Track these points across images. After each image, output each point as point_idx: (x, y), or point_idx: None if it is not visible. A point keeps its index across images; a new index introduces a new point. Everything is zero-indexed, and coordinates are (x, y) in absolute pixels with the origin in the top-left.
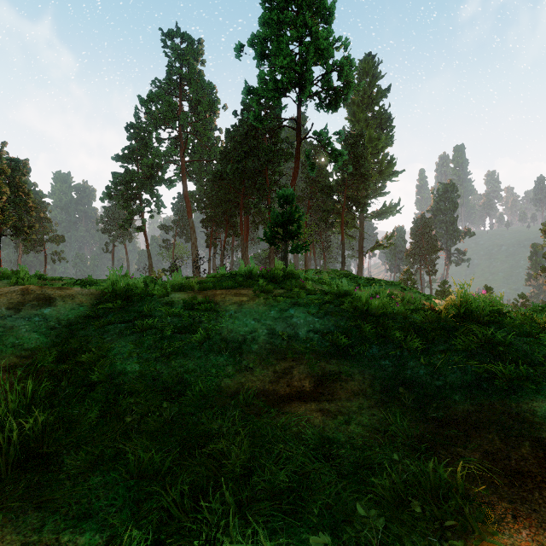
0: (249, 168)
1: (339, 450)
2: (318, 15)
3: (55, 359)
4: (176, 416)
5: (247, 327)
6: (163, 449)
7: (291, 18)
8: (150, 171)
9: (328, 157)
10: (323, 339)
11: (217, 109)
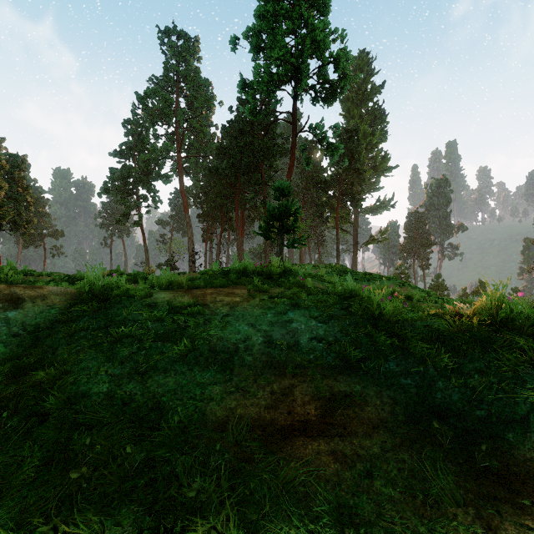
0: (245, 163)
1: (367, 531)
2: (314, 8)
3: (8, 376)
4: (143, 463)
5: (240, 333)
6: (116, 527)
7: (287, 10)
8: (147, 166)
9: (323, 151)
10: (329, 349)
11: (213, 105)
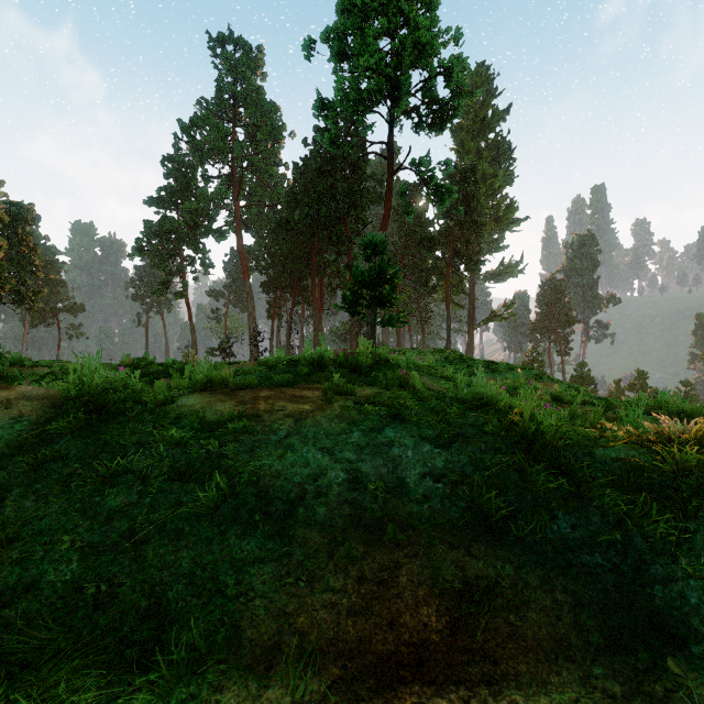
0: (324, 214)
1: None
2: None
3: None
4: None
5: (309, 465)
6: None
7: (380, 2)
8: (194, 218)
9: (430, 195)
10: (453, 495)
11: (281, 137)
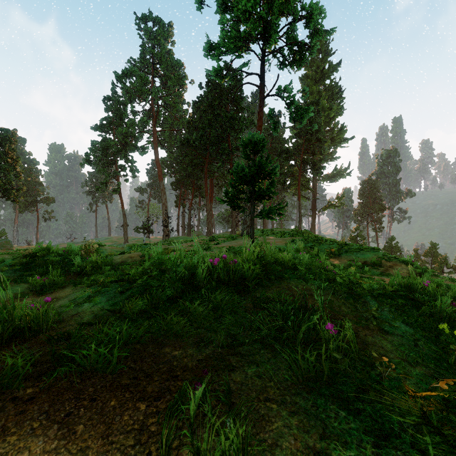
0: (213, 135)
1: None
2: None
3: None
4: None
5: None
6: None
7: None
8: (125, 139)
9: (292, 114)
10: None
11: (184, 84)
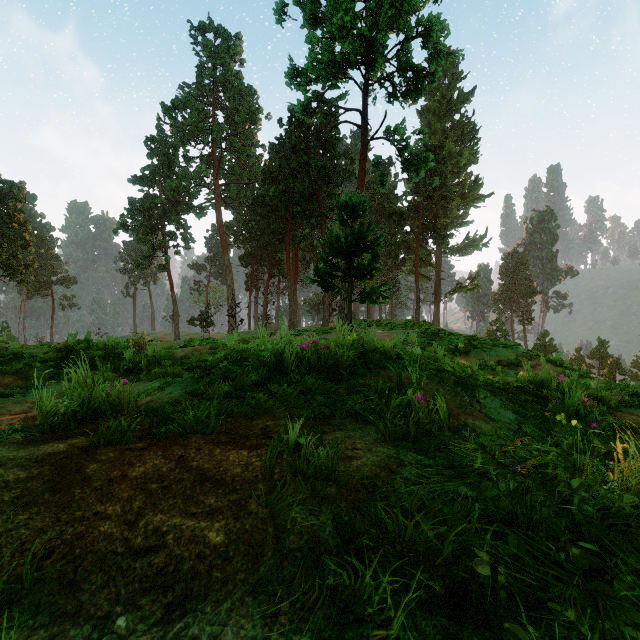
0: (298, 190)
1: None
2: None
3: None
4: None
5: None
6: None
7: None
8: (175, 195)
9: (406, 164)
10: None
11: (258, 119)
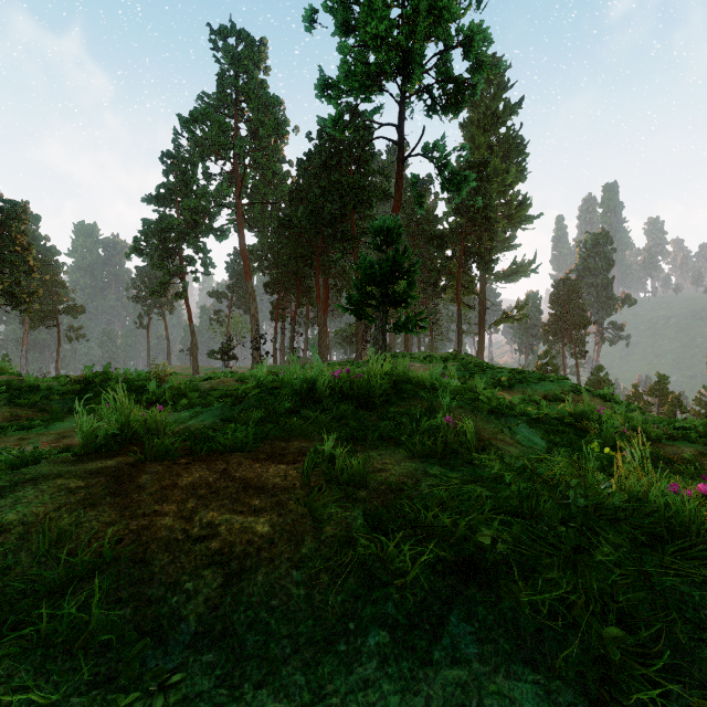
0: (328, 211)
1: None
2: None
3: None
4: None
5: None
6: None
7: None
8: (194, 216)
9: (445, 183)
10: None
11: (285, 133)
